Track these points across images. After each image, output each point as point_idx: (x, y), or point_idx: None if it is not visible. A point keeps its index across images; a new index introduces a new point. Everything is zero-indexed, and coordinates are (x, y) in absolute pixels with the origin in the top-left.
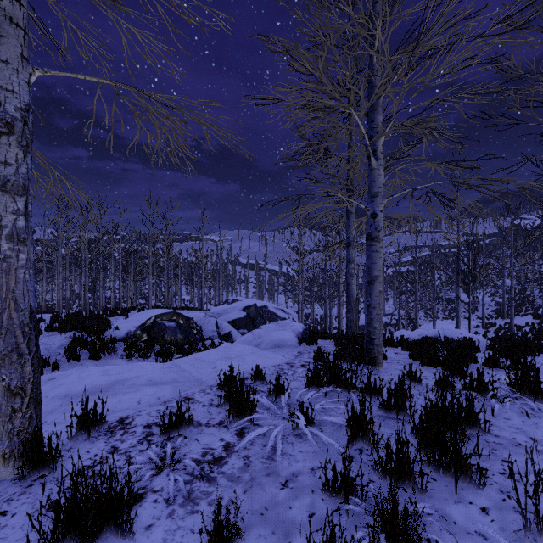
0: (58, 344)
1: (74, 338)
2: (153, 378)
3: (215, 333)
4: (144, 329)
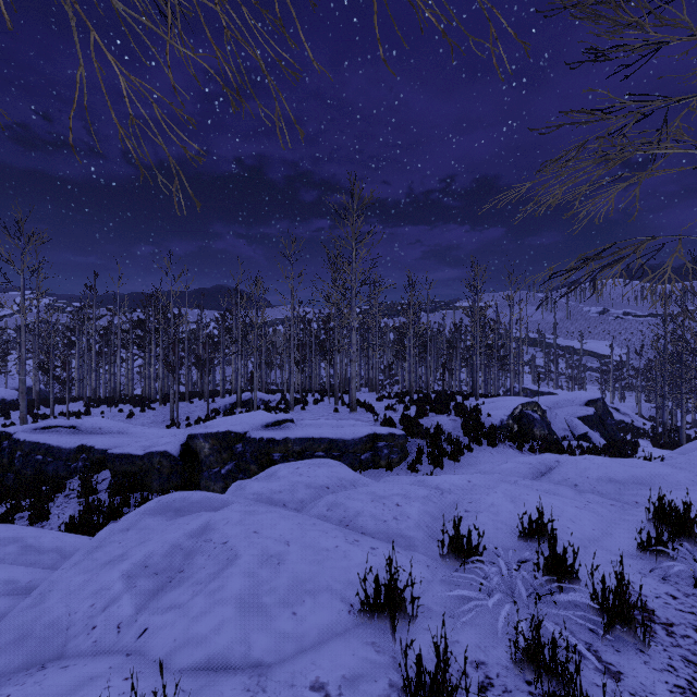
0: (450, 425)
1: (464, 422)
2: (692, 479)
3: (568, 432)
4: (513, 419)
